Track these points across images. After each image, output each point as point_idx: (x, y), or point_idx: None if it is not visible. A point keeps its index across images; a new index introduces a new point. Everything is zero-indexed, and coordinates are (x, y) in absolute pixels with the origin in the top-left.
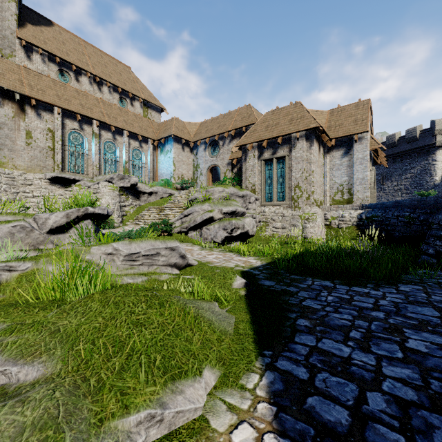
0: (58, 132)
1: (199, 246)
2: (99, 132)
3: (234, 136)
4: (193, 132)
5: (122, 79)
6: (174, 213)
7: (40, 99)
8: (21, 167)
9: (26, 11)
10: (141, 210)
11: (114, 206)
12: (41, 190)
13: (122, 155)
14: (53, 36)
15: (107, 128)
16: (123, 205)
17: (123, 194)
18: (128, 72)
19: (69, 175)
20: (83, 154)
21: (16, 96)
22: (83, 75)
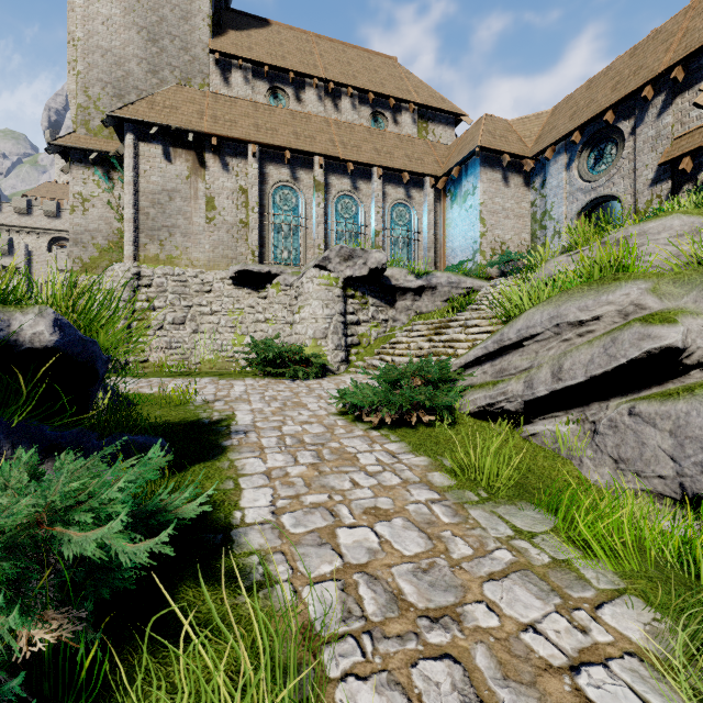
0: (253, 191)
1: (633, 611)
2: (325, 181)
3: (681, 85)
4: (533, 135)
5: (378, 79)
6: (473, 335)
7: (225, 134)
8: (200, 262)
9: (233, 16)
10: (396, 332)
11: (327, 324)
12: (222, 301)
13: (370, 219)
14: (266, 39)
15: (341, 169)
16: (352, 320)
17: (353, 295)
18: (392, 67)
19: (261, 265)
20: (297, 227)
21: (189, 136)
22: (308, 87)
